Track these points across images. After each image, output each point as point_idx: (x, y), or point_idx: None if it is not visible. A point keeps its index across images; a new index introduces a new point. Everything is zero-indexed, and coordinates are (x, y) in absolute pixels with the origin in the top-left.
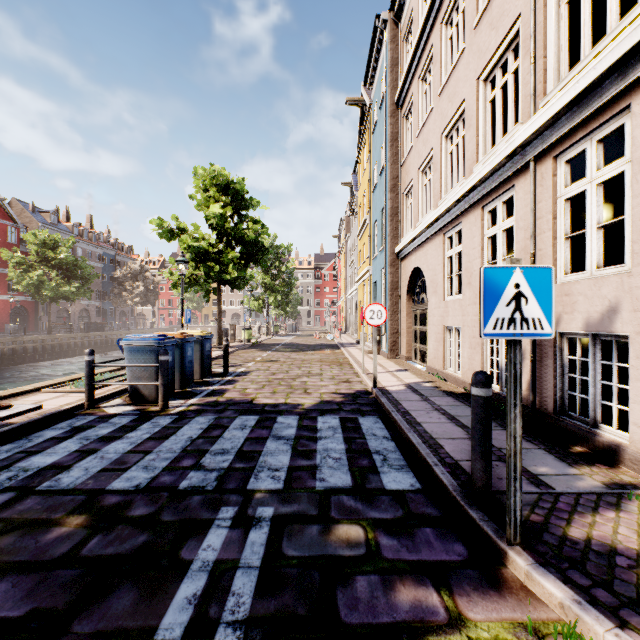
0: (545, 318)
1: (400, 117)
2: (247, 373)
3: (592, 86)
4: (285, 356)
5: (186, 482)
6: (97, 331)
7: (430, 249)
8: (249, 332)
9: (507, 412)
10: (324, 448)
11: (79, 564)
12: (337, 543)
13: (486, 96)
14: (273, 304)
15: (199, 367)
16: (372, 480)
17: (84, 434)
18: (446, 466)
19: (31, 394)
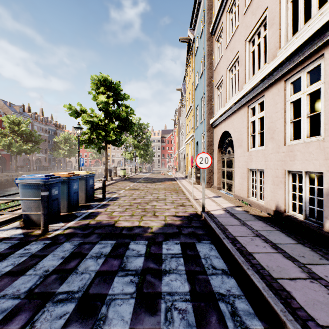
0: None
1: (213, 41)
2: (117, 198)
3: None
4: (143, 186)
5: None
6: (44, 170)
7: (236, 118)
8: (124, 171)
9: None
10: (168, 290)
11: None
12: None
13: None
14: (138, 155)
15: (84, 195)
16: None
17: None
18: None
19: None
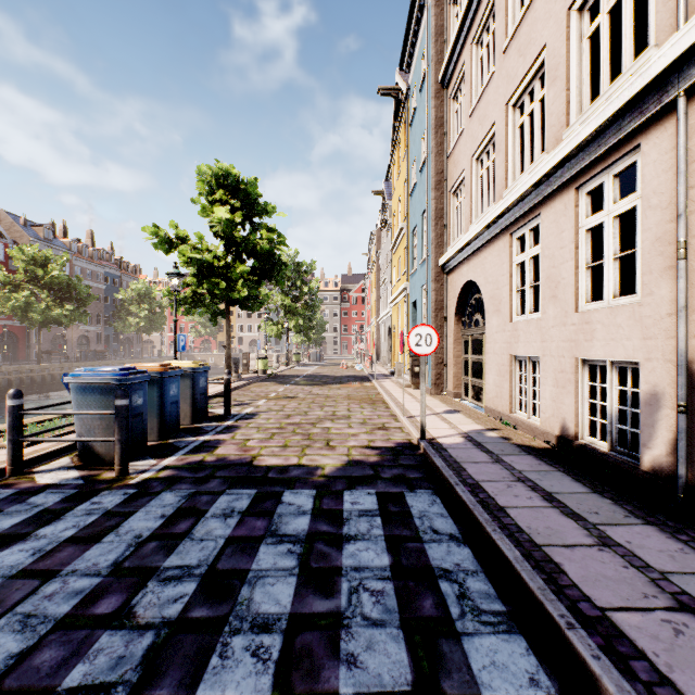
0: None
1: (446, 98)
2: (254, 415)
3: None
4: (305, 391)
5: (81, 669)
6: (96, 360)
7: (490, 256)
8: (265, 362)
9: None
10: (354, 564)
11: None
12: None
13: (582, 32)
14: (294, 329)
15: (190, 409)
16: (450, 662)
17: None
18: (590, 628)
19: None
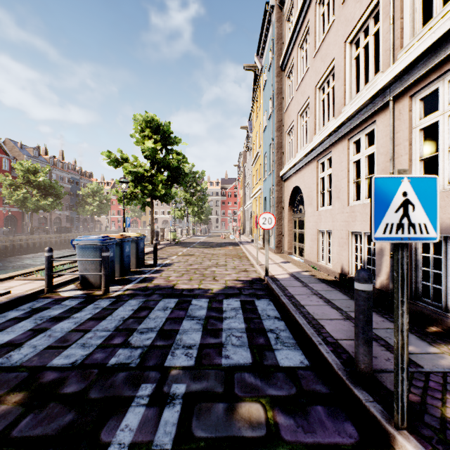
0: (430, 223)
1: (283, 76)
2: (171, 264)
3: (447, 34)
4: (199, 251)
5: (114, 359)
6: (66, 233)
7: (307, 172)
8: (174, 234)
9: (395, 308)
10: (228, 327)
11: (7, 447)
12: (240, 423)
13: (351, 54)
14: (191, 213)
15: (135, 260)
16: (268, 357)
17: (40, 315)
18: (329, 345)
19: (6, 281)
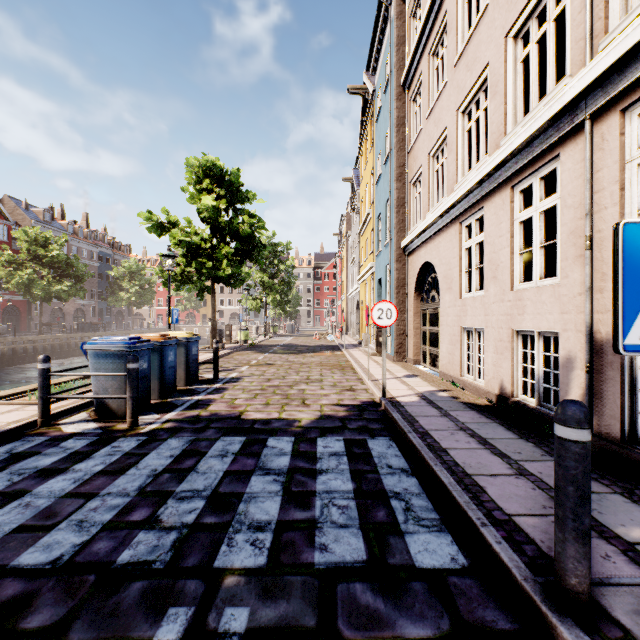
0: None
1: (407, 100)
2: (239, 379)
3: None
4: (282, 359)
5: (128, 553)
6: (91, 331)
7: (443, 241)
8: (246, 333)
9: None
10: (325, 489)
11: None
12: None
13: (516, 56)
14: (271, 303)
15: (184, 373)
16: (395, 549)
17: (20, 465)
18: (498, 526)
19: None
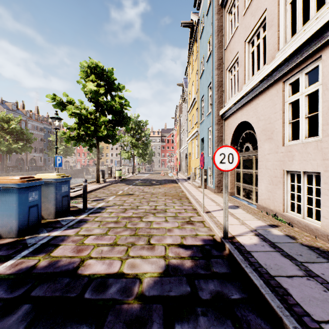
0: None
1: (224, 13)
2: (102, 209)
3: None
4: (140, 190)
5: None
6: (37, 171)
7: (262, 101)
8: (120, 172)
9: None
10: None
11: None
12: None
13: None
14: (137, 155)
15: (53, 207)
16: None
17: None
18: None
19: None
